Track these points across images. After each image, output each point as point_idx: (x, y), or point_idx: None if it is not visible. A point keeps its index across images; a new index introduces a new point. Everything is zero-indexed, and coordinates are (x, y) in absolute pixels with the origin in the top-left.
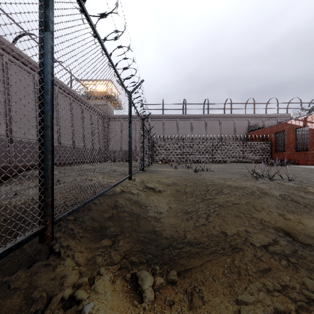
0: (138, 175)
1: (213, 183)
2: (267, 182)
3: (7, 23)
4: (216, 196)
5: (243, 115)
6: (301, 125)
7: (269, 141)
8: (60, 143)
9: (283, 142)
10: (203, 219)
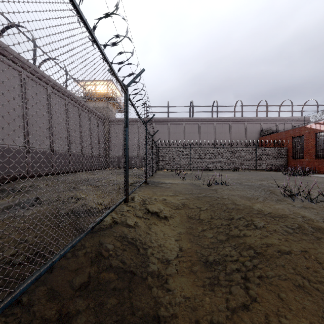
0: (139, 192)
1: (236, 207)
2: (309, 205)
3: (3, 21)
4: (247, 233)
5: (254, 118)
6: (323, 129)
7: (285, 146)
8: (52, 149)
9: (301, 147)
10: (241, 290)
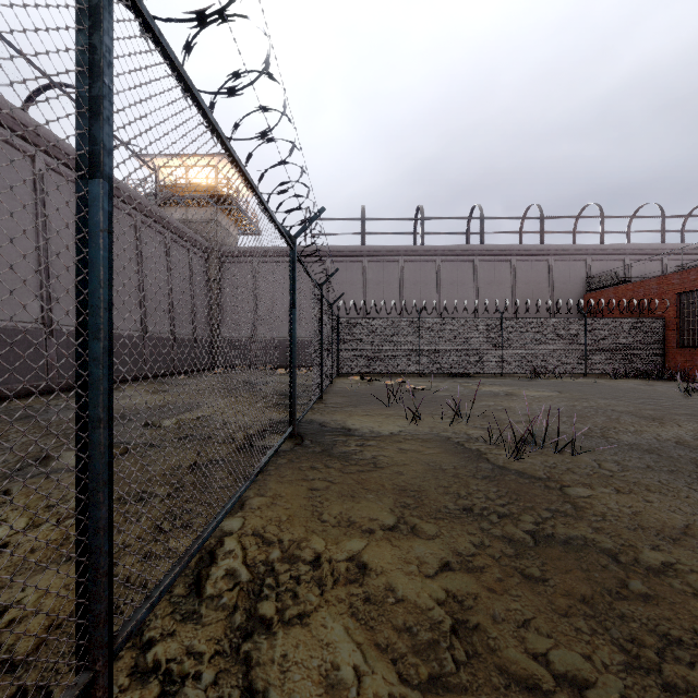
0: (253, 499)
1: None
2: None
3: None
4: None
5: (572, 247)
6: None
7: (657, 315)
8: (50, 322)
9: None
10: None
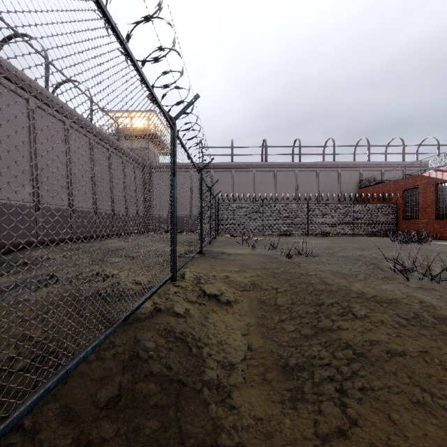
0: (191, 266)
1: (327, 288)
2: (430, 286)
3: (4, 29)
4: (342, 324)
5: (351, 163)
6: (446, 178)
7: (393, 202)
8: (72, 206)
9: (416, 204)
10: (336, 409)
